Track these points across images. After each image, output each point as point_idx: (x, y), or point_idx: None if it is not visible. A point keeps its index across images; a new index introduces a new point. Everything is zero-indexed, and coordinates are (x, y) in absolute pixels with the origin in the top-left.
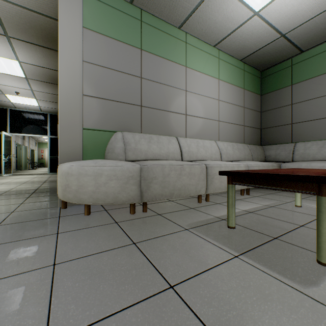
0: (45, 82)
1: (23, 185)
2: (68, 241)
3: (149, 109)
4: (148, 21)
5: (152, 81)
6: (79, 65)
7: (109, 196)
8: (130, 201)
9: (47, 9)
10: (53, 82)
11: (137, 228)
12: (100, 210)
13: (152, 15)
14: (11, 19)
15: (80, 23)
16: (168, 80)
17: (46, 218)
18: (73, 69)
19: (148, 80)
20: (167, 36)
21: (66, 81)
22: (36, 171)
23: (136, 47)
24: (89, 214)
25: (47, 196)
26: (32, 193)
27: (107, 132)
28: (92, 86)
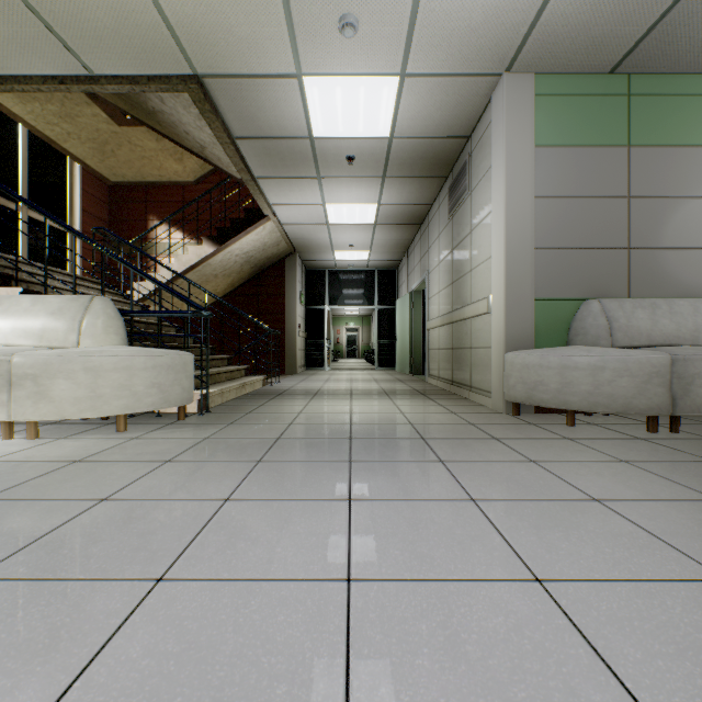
0: (396, 225)
1: (382, 383)
2: (600, 447)
3: (644, 251)
4: (642, 88)
5: (650, 197)
6: (529, 207)
7: (617, 400)
8: (652, 411)
9: (457, 130)
10: (410, 221)
11: (694, 448)
12: (579, 422)
13: (650, 74)
14: (402, 156)
15: (531, 142)
16: (687, 187)
17: (516, 423)
18: (521, 214)
19: (643, 198)
20: (684, 100)
21: (513, 234)
22: (349, 365)
23: (619, 146)
24: (573, 425)
25: (453, 399)
26: (424, 395)
27: (569, 302)
28: (546, 232)
